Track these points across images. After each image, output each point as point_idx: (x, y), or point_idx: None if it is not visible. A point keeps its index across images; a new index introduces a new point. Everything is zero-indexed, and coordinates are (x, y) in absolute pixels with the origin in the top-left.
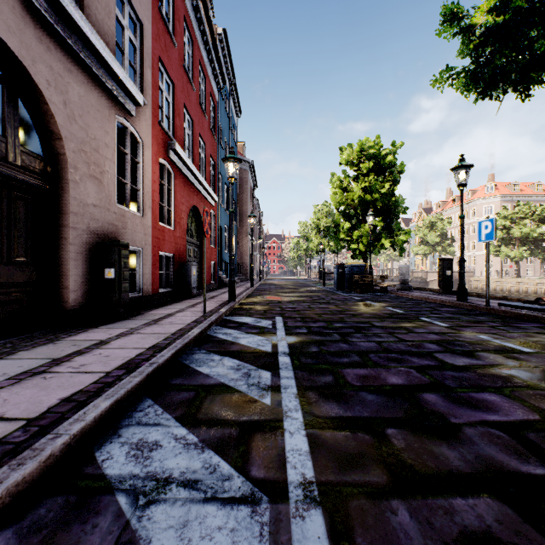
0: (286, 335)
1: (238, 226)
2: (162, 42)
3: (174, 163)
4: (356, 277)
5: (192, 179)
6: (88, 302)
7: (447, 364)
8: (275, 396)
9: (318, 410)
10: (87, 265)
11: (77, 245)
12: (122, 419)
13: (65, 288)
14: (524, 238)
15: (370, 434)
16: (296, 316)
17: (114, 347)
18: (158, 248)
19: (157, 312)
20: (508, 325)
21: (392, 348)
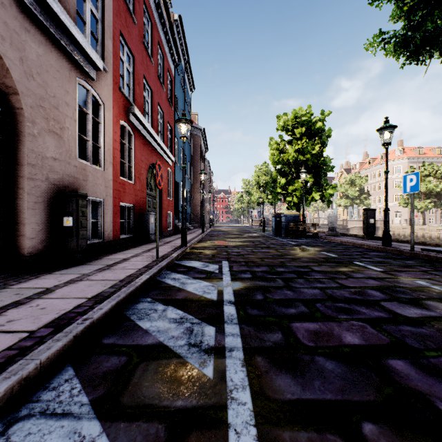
0: (232, 280)
1: (192, 183)
2: (122, 18)
3: (134, 126)
4: (291, 224)
5: (150, 140)
6: (47, 248)
7: (399, 316)
8: (218, 363)
9: (270, 388)
10: (46, 213)
11: (35, 195)
12: (24, 404)
13: (23, 235)
14: (429, 193)
15: (342, 436)
16: (241, 260)
17: (56, 297)
18: (119, 199)
19: (114, 257)
20: (438, 270)
21: (337, 296)
